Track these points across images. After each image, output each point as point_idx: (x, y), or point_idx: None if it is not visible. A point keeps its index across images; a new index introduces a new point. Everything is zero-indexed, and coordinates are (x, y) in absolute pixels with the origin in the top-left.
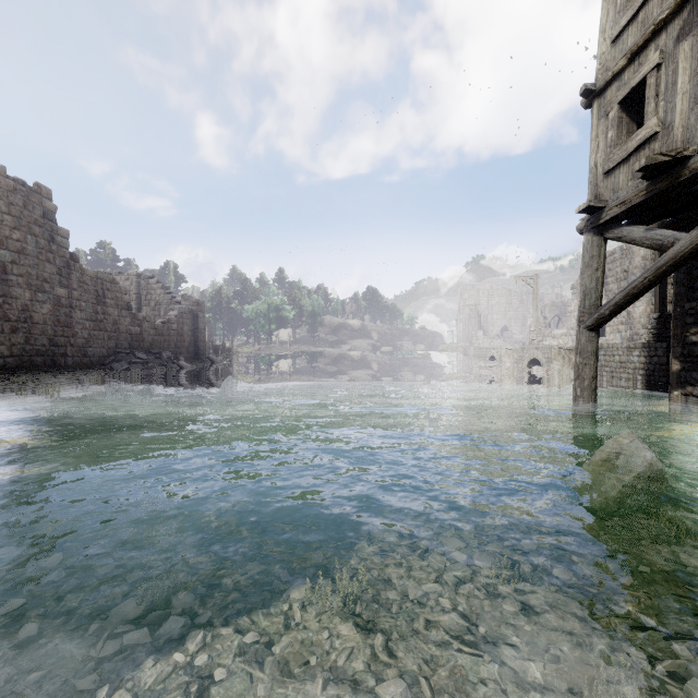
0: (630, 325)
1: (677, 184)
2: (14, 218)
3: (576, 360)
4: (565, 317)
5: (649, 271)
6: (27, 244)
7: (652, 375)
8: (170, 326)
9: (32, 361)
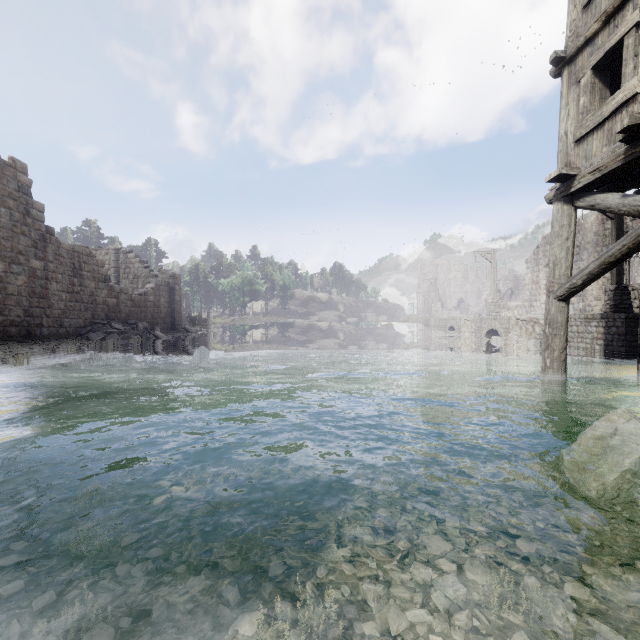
0: (583, 297)
1: None
2: None
3: (545, 330)
4: (518, 291)
5: (628, 238)
6: (1, 217)
7: (611, 345)
8: (147, 298)
9: (6, 331)
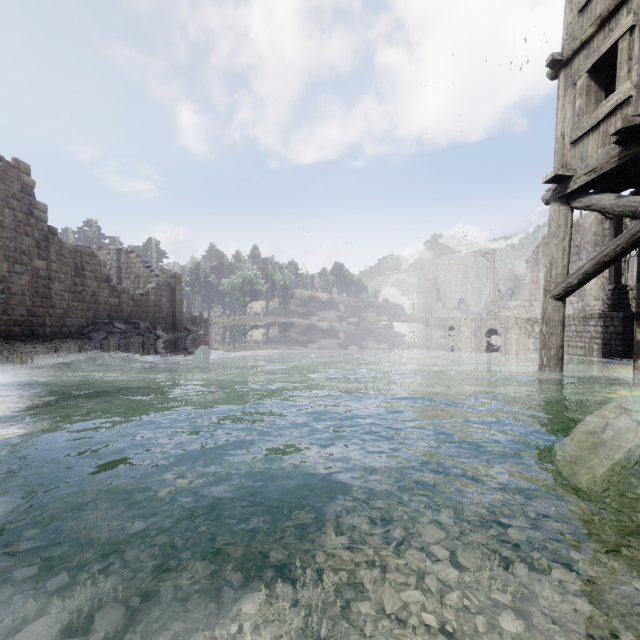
0: (582, 297)
1: None
2: None
3: (542, 329)
4: (518, 290)
5: (622, 238)
6: (5, 217)
7: (609, 344)
8: (148, 298)
9: (10, 331)
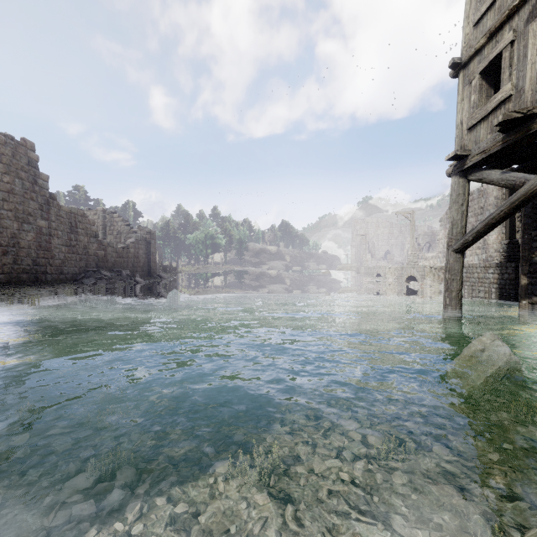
0: (486, 249)
1: (527, 136)
2: (5, 165)
3: (445, 276)
4: (434, 244)
5: (504, 205)
6: (15, 186)
7: (504, 288)
8: (129, 250)
9: (19, 277)
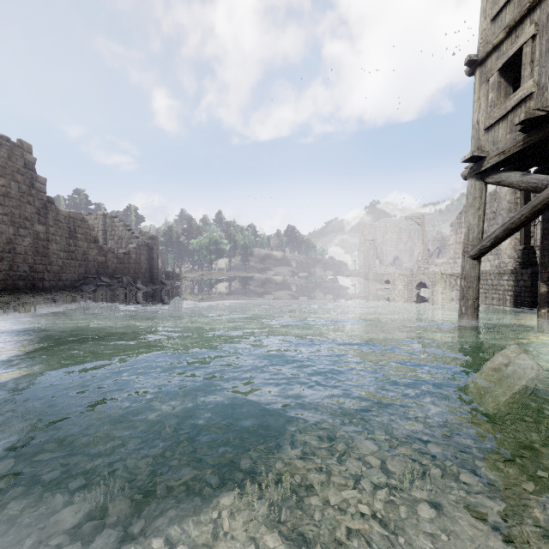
0: (498, 255)
1: None
2: (0, 168)
3: (461, 284)
4: (444, 249)
5: (526, 209)
6: (11, 189)
7: (519, 296)
8: (130, 256)
9: (15, 284)
